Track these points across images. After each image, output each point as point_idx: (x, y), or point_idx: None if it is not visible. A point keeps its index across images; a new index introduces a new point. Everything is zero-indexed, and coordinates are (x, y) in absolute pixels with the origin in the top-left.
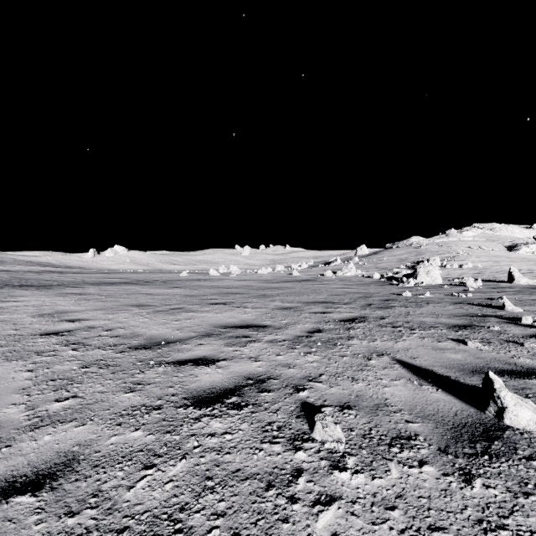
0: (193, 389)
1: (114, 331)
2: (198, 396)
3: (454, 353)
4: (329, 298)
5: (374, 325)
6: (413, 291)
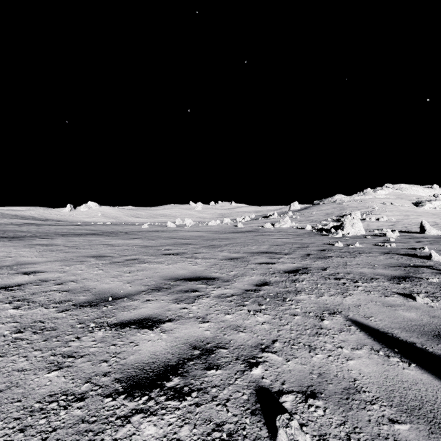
0: (130, 365)
1: (65, 284)
2: (133, 376)
3: (406, 310)
4: (271, 248)
5: (318, 277)
6: (342, 241)
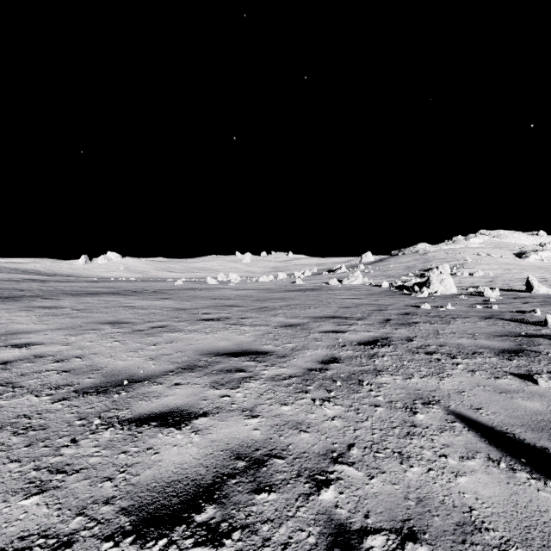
0: (145, 486)
1: (67, 362)
2: (148, 504)
3: (527, 398)
4: (339, 312)
5: (403, 350)
6: (429, 302)
